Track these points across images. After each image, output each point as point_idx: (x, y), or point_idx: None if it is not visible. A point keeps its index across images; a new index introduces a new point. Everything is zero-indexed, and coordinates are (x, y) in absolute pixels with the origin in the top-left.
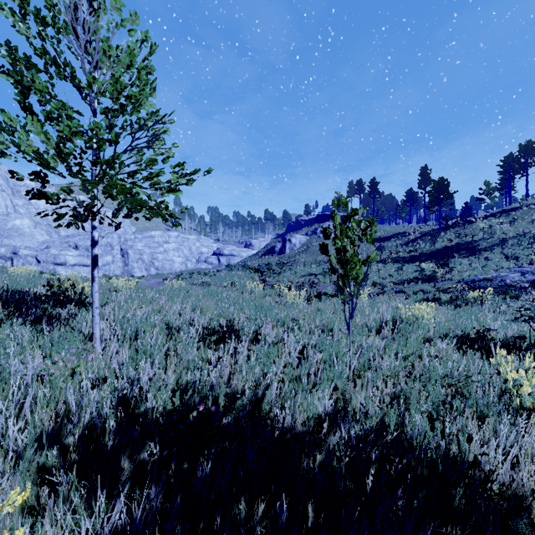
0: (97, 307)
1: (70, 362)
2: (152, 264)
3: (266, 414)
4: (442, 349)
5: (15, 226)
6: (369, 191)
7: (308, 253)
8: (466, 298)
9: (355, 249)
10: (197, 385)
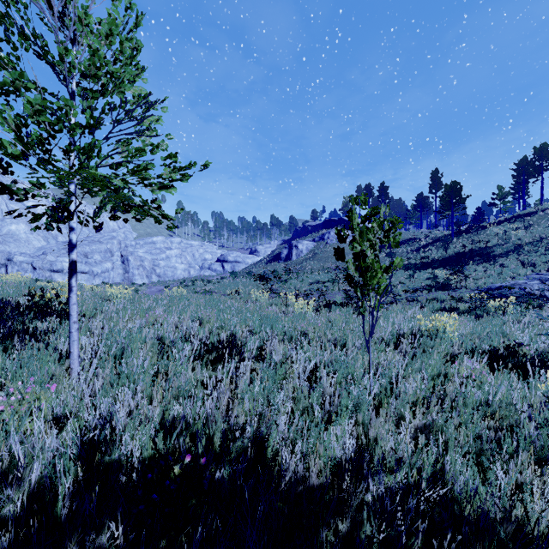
0: (75, 321)
1: (28, 394)
2: (154, 271)
3: (272, 462)
4: (474, 369)
5: (10, 232)
6: (379, 196)
7: (316, 260)
8: (485, 307)
9: (376, 254)
10: (188, 420)
